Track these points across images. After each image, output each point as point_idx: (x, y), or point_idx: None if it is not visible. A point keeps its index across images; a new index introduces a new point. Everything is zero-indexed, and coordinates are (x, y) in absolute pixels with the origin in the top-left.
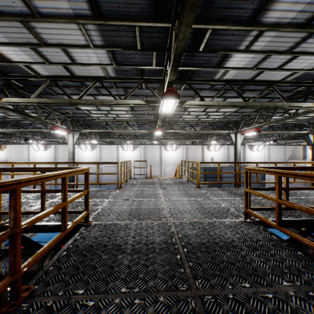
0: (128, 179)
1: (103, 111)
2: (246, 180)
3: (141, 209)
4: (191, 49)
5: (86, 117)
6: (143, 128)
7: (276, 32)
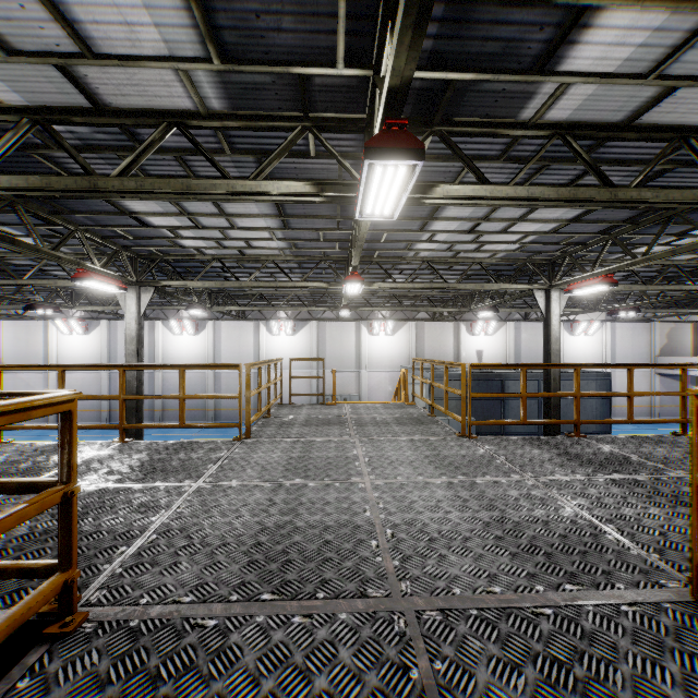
0: (274, 407)
1: (211, 231)
2: (697, 441)
3: (296, 529)
4: None
5: (168, 247)
6: (317, 279)
7: None
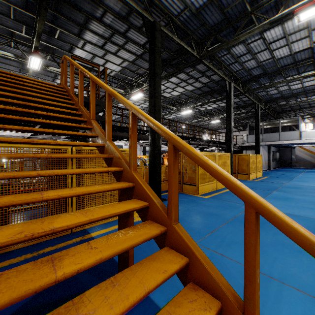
0: None
1: None
2: None
3: None
4: (50, 35)
5: None
6: None
7: (92, 45)
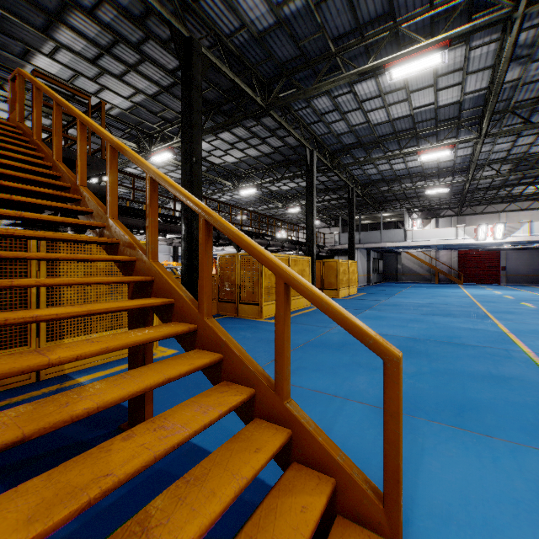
0: None
1: None
2: None
3: None
4: None
5: None
6: None
7: (73, 55)
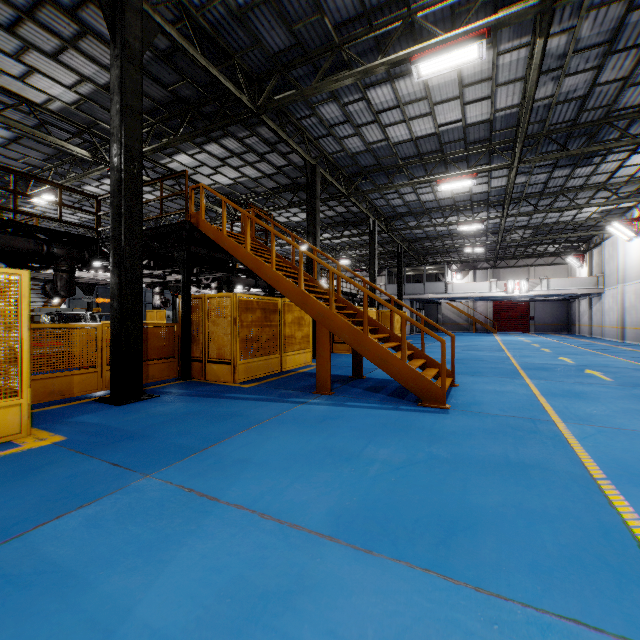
0: None
1: None
2: None
3: None
4: (157, 137)
5: None
6: None
7: (209, 156)
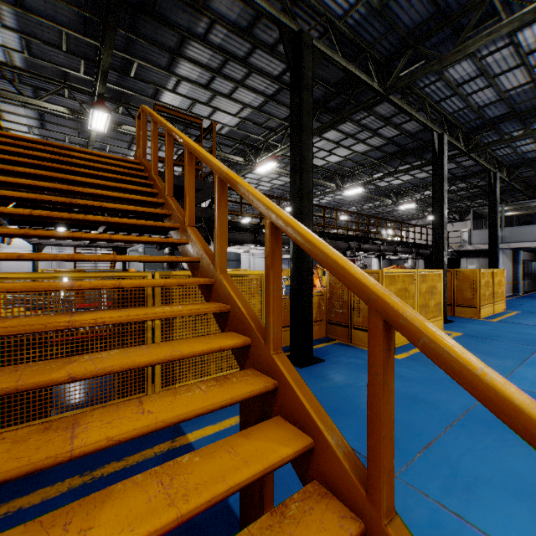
0: None
1: None
2: None
3: None
4: (123, 72)
5: None
6: None
7: (191, 84)
